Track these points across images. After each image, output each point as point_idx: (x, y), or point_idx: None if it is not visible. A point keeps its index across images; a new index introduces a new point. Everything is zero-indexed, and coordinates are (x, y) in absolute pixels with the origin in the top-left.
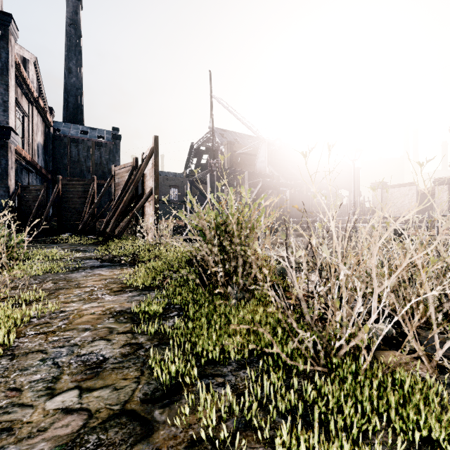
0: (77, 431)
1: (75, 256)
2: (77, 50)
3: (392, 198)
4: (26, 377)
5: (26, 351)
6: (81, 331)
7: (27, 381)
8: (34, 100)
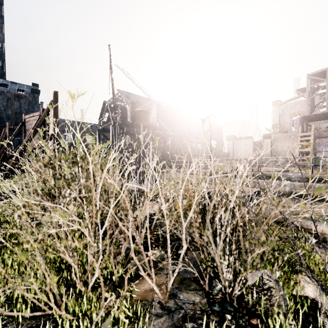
0: None
1: None
2: None
3: (239, 146)
4: None
5: None
6: None
7: None
8: None
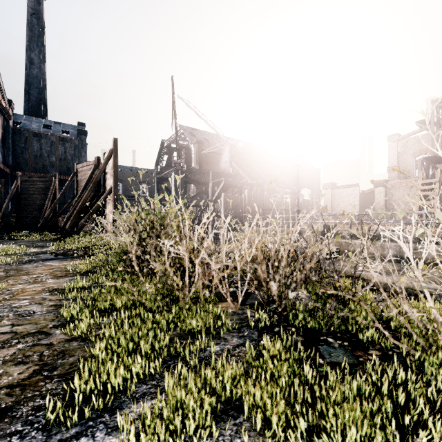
0: (7, 339)
1: (31, 251)
2: (40, 41)
3: (340, 197)
4: None
5: None
6: (22, 300)
7: None
8: None
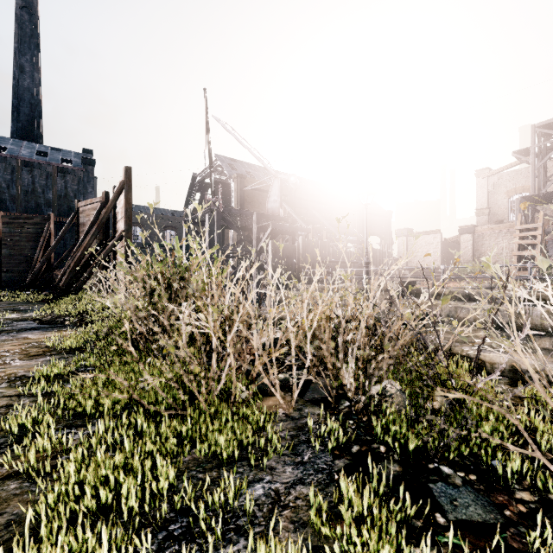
0: None
1: (6, 318)
2: (33, 43)
3: (417, 247)
4: None
5: None
6: None
7: None
8: None
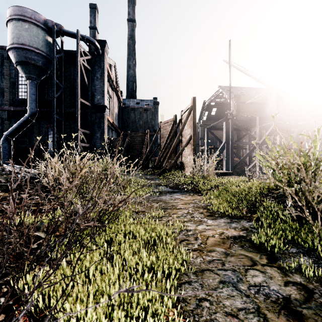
0: None
1: (150, 183)
2: (133, 53)
3: None
4: (228, 302)
5: (198, 267)
6: (223, 254)
7: (234, 307)
8: (114, 88)
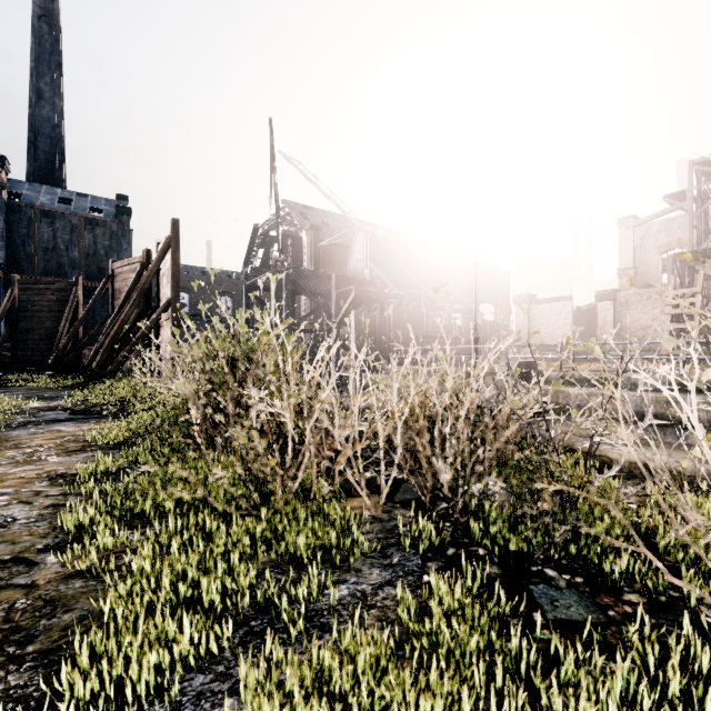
0: None
1: (30, 407)
2: (54, 62)
3: (542, 318)
4: None
5: None
6: None
7: None
8: None
